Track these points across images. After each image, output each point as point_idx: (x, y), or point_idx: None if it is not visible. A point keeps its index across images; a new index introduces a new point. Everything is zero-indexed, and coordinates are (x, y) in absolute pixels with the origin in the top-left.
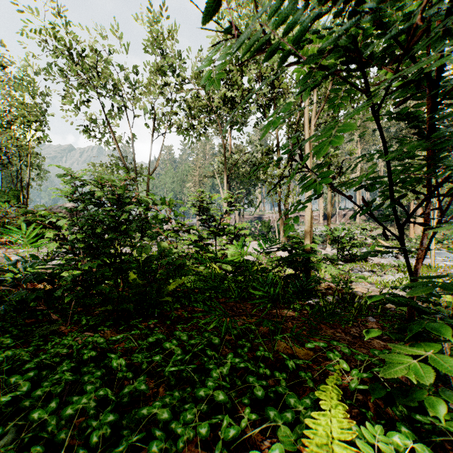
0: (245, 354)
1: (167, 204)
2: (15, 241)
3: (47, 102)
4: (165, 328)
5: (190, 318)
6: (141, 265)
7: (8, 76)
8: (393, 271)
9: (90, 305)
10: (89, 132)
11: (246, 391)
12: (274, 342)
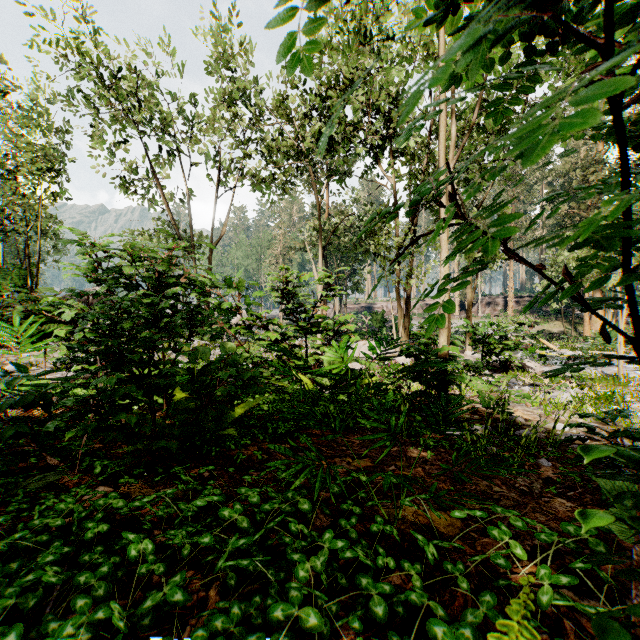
0: (352, 529)
1: (235, 287)
2: (1, 341)
3: (68, 144)
4: (227, 477)
5: (266, 461)
6: (196, 376)
7: (11, 106)
8: (566, 385)
9: (116, 439)
10: (126, 186)
11: (356, 601)
12: (397, 502)
